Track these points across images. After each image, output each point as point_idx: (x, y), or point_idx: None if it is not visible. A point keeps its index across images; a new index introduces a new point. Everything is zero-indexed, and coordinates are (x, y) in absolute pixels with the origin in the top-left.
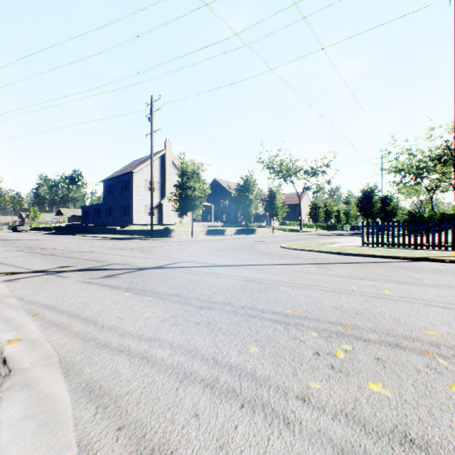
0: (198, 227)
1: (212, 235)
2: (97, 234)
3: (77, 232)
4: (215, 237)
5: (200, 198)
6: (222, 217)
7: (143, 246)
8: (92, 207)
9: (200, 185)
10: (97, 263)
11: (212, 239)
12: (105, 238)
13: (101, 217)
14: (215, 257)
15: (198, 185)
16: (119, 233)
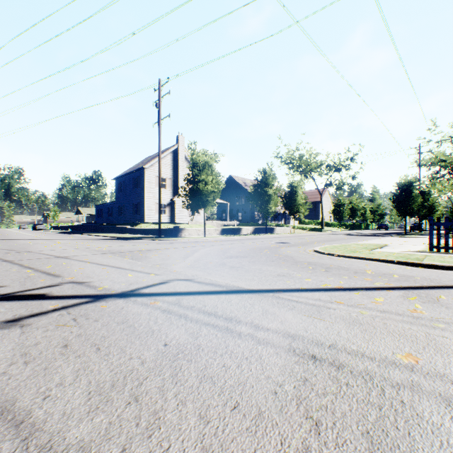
0: (212, 226)
1: (227, 235)
2: (107, 233)
3: (90, 231)
4: (229, 236)
5: (212, 193)
6: (238, 216)
7: (142, 248)
8: (105, 205)
9: (213, 178)
10: (45, 280)
11: (227, 239)
12: (111, 238)
13: (113, 215)
14: (228, 270)
15: (211, 178)
16: (129, 232)
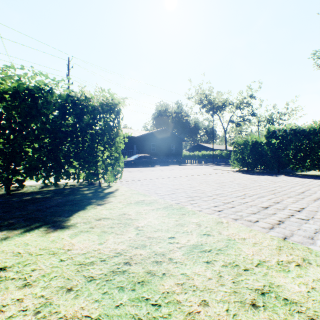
0: None
1: None
2: None
3: None
4: None
5: None
6: None
7: None
8: None
9: None
10: None
11: None
12: None
13: None
14: None
15: None
16: None
